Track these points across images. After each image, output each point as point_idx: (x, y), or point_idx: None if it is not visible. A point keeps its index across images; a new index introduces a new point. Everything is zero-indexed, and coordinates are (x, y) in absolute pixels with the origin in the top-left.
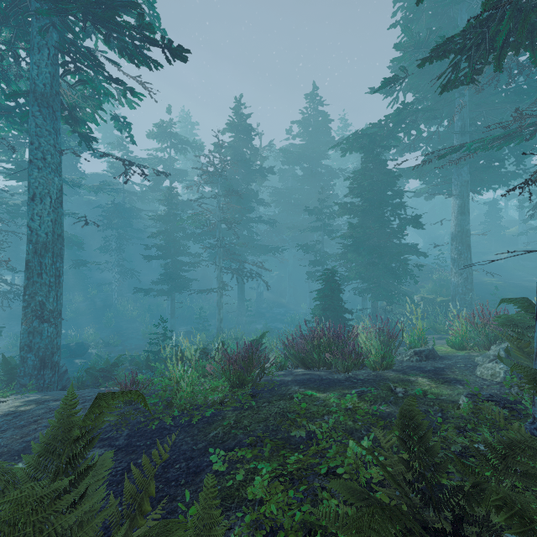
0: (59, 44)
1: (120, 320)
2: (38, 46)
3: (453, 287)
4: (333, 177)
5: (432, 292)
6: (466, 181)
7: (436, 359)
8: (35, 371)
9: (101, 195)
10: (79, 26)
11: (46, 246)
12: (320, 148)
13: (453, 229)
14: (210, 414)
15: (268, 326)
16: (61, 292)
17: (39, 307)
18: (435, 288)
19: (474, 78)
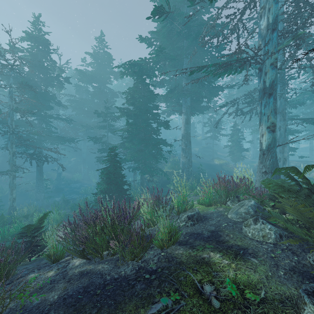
0: None
1: None
2: None
3: (183, 164)
4: (114, 96)
5: (171, 168)
6: (189, 106)
7: (203, 220)
8: None
9: None
10: None
11: None
12: (105, 75)
13: (183, 132)
14: None
15: (65, 198)
16: None
17: None
18: (172, 165)
19: None
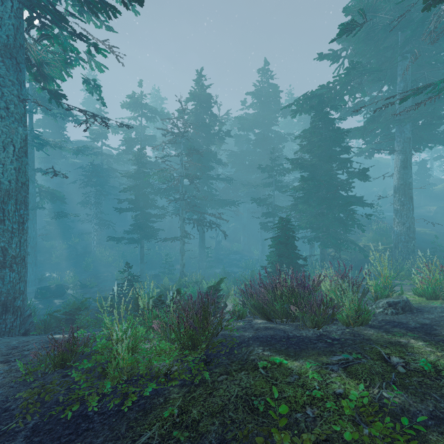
0: (28, 5)
1: (98, 264)
2: None
3: (396, 235)
4: (282, 141)
5: (374, 240)
6: (409, 138)
7: (414, 312)
8: None
9: (84, 159)
10: None
11: (9, 193)
12: (270, 116)
13: (396, 182)
14: (150, 392)
15: (226, 271)
16: (25, 238)
17: (2, 253)
18: (376, 237)
19: None
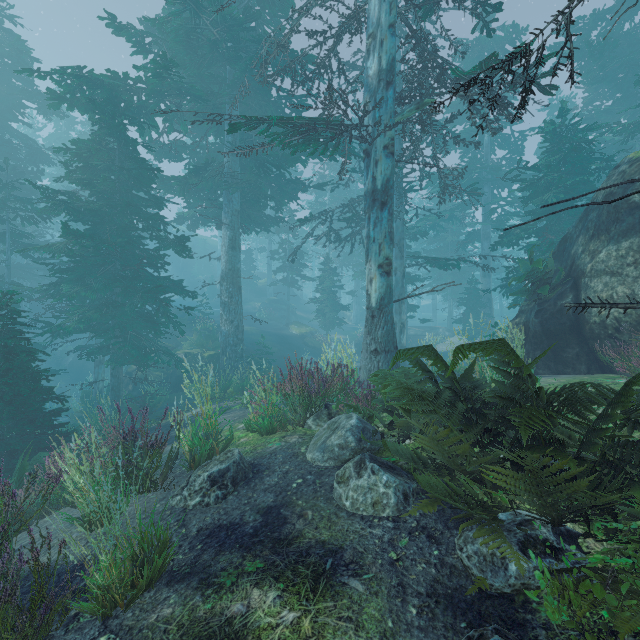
0: None
1: None
2: None
3: (224, 337)
4: (40, 160)
5: (198, 345)
6: (238, 211)
7: (250, 478)
8: None
9: None
10: None
11: None
12: (7, 95)
13: (224, 266)
14: None
15: None
16: None
17: None
18: (201, 340)
19: None
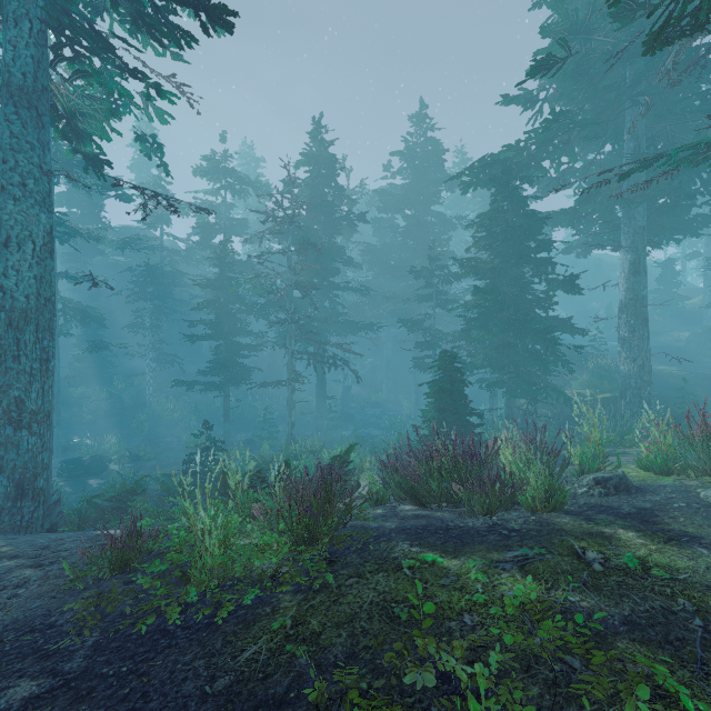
0: (52, 23)
1: (156, 424)
2: (14, 16)
3: (622, 378)
4: (448, 228)
5: (589, 386)
6: (642, 227)
7: (632, 492)
8: (8, 502)
9: (133, 256)
10: (85, 1)
11: (26, 315)
12: (429, 189)
13: (622, 296)
14: (251, 601)
15: (359, 433)
16: (50, 384)
17: (15, 406)
18: (593, 380)
19: (708, 17)
